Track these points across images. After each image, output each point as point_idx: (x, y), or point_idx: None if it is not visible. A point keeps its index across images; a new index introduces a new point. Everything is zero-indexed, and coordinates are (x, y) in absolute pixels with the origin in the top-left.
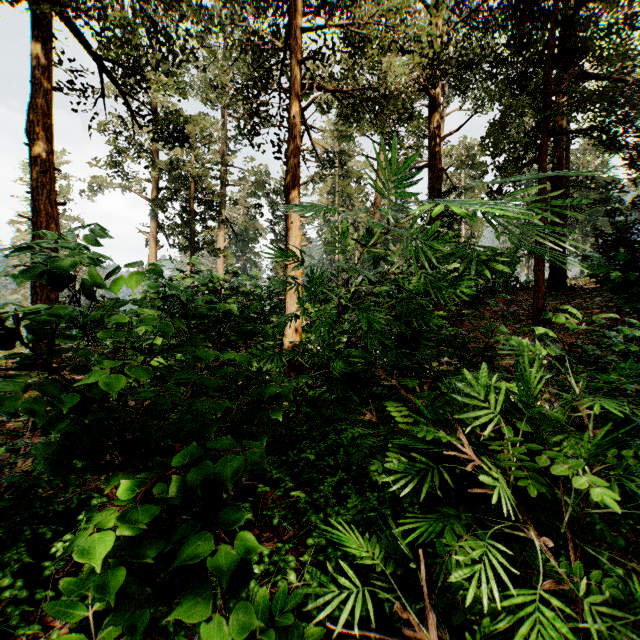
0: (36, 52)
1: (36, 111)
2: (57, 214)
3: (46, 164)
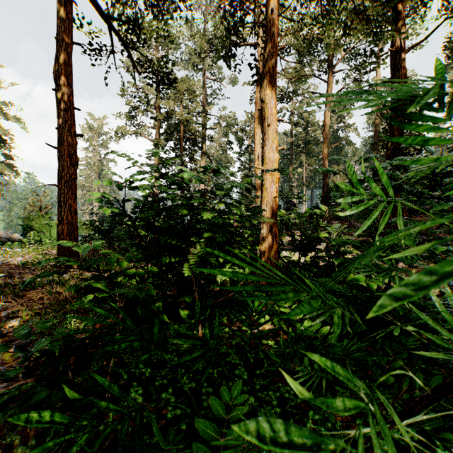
0: (60, 16)
1: (60, 63)
2: (76, 144)
3: (67, 104)
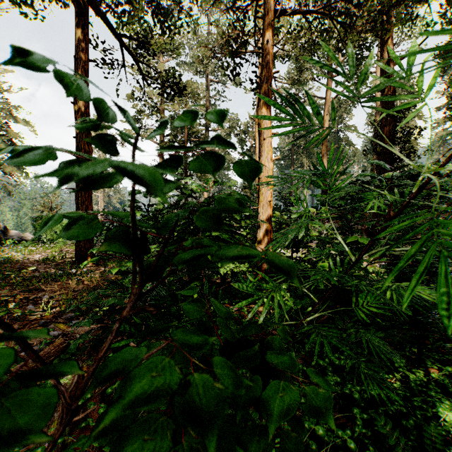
0: (78, 36)
1: None
2: (91, 151)
3: (84, 116)
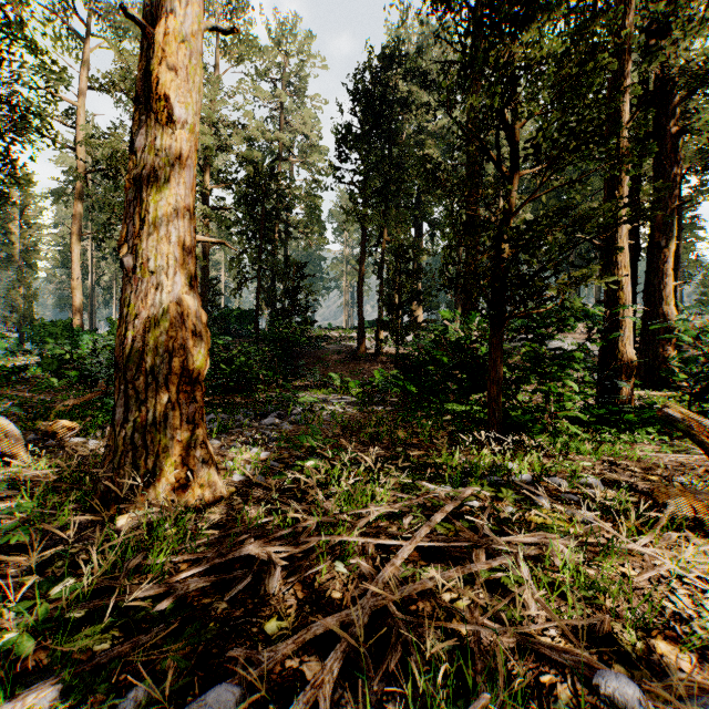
0: None
1: None
2: None
3: None
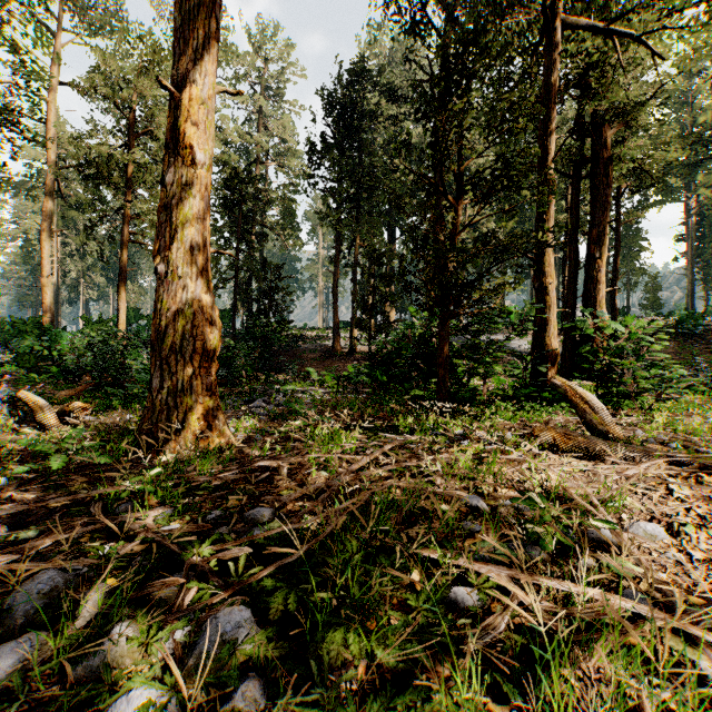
0: None
1: None
2: None
3: None
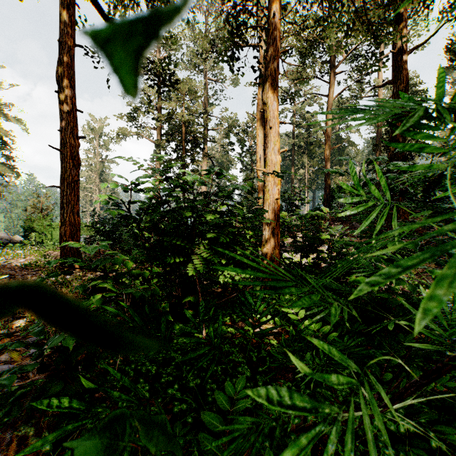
0: (62, 19)
1: (63, 65)
2: (78, 145)
3: (70, 106)
